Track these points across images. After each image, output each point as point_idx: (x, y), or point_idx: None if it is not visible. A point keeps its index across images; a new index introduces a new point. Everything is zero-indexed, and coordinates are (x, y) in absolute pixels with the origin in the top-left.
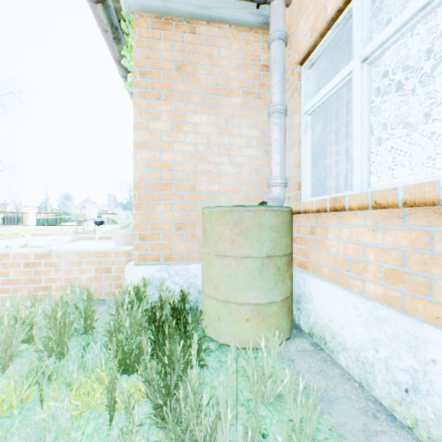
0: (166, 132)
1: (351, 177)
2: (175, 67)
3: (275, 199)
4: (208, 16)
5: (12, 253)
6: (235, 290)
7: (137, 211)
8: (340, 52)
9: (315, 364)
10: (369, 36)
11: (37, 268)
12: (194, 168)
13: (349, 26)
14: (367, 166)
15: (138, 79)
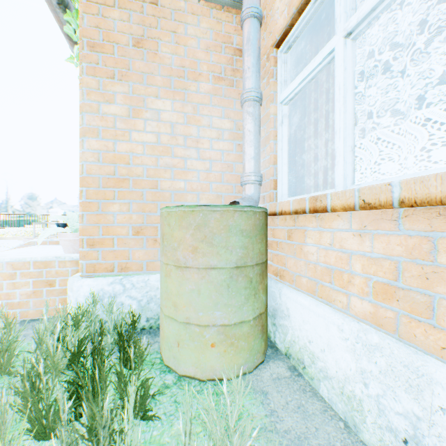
0: (122, 118)
1: (332, 174)
2: (132, 41)
3: (249, 198)
4: None
5: None
6: (197, 309)
7: (84, 212)
8: (319, 34)
9: (292, 398)
10: (353, 7)
11: None
12: (156, 161)
13: (329, 1)
14: (352, 159)
15: (86, 51)
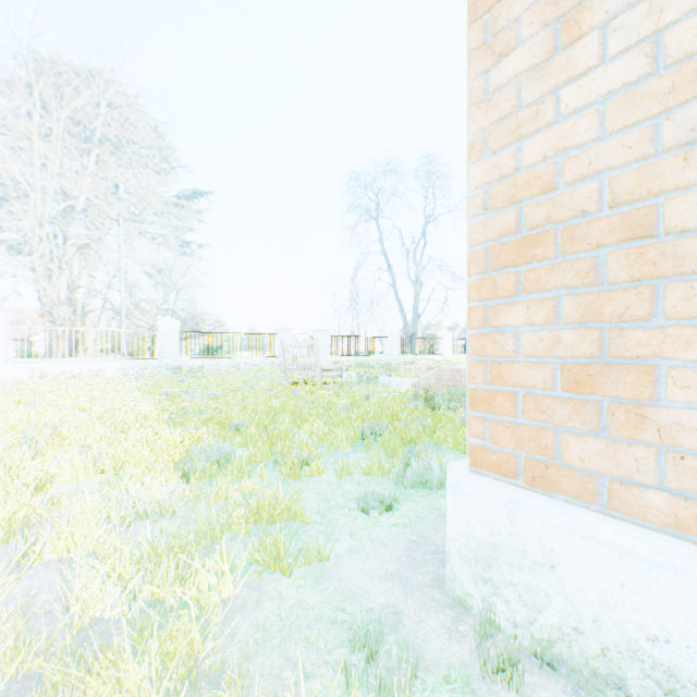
0: None
1: None
2: None
3: None
4: None
5: (463, 369)
6: None
7: None
8: None
9: None
10: None
11: None
12: None
13: None
14: None
15: None
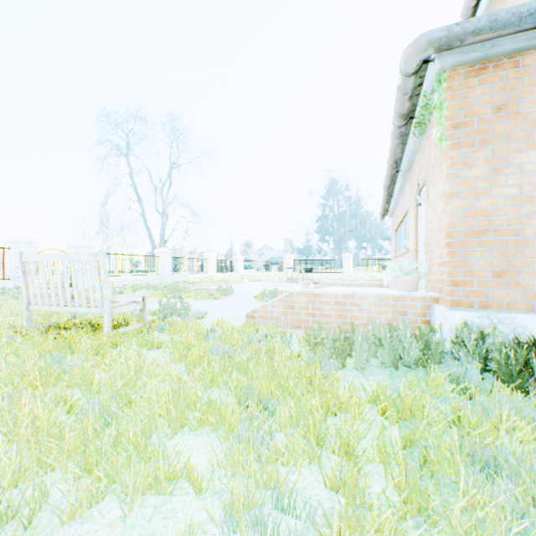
0: (481, 178)
1: None
2: (492, 110)
3: None
4: None
5: (325, 293)
6: None
7: (447, 259)
8: None
9: None
10: None
11: (343, 306)
12: (517, 211)
13: None
14: None
15: (448, 132)
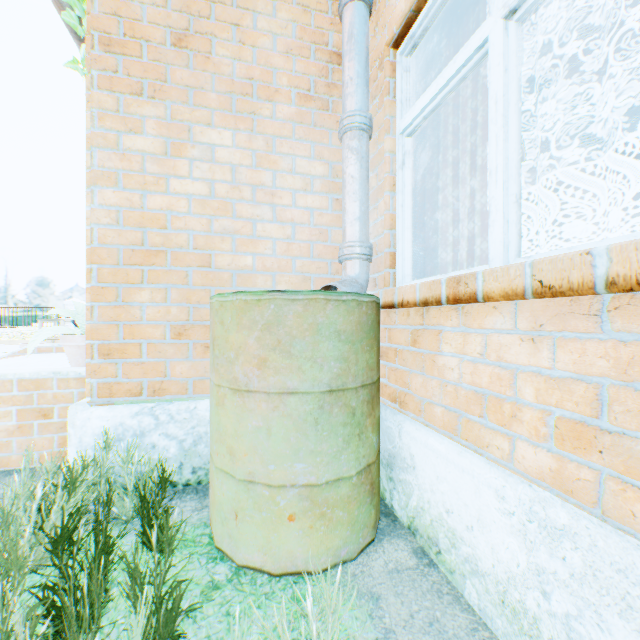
0: (155, 156)
1: (482, 243)
2: (171, 37)
3: (351, 281)
4: None
5: None
6: (266, 459)
7: (95, 303)
8: (461, 25)
9: (420, 607)
10: None
11: None
12: (208, 224)
13: None
14: (517, 216)
15: (98, 52)
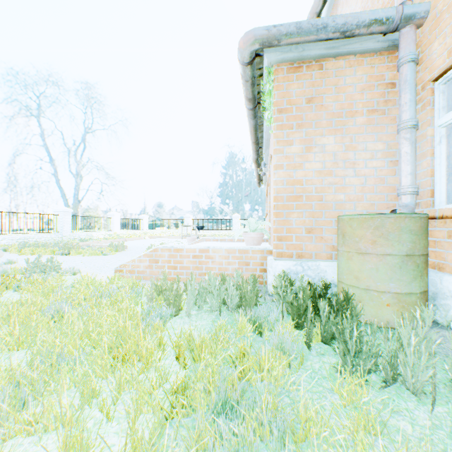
0: (298, 154)
1: None
2: (305, 101)
3: (406, 206)
4: (335, 54)
5: (185, 248)
6: (375, 280)
7: (274, 218)
8: None
9: None
10: None
11: (200, 259)
12: (321, 181)
13: None
14: None
15: (275, 115)
